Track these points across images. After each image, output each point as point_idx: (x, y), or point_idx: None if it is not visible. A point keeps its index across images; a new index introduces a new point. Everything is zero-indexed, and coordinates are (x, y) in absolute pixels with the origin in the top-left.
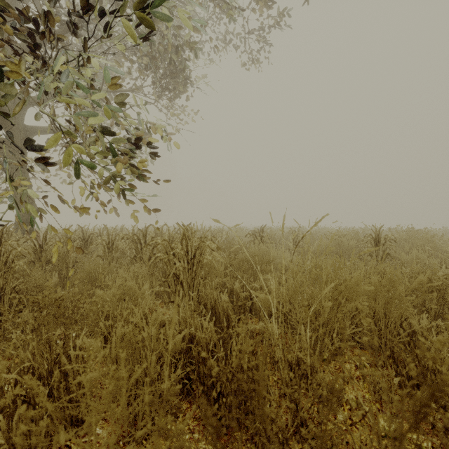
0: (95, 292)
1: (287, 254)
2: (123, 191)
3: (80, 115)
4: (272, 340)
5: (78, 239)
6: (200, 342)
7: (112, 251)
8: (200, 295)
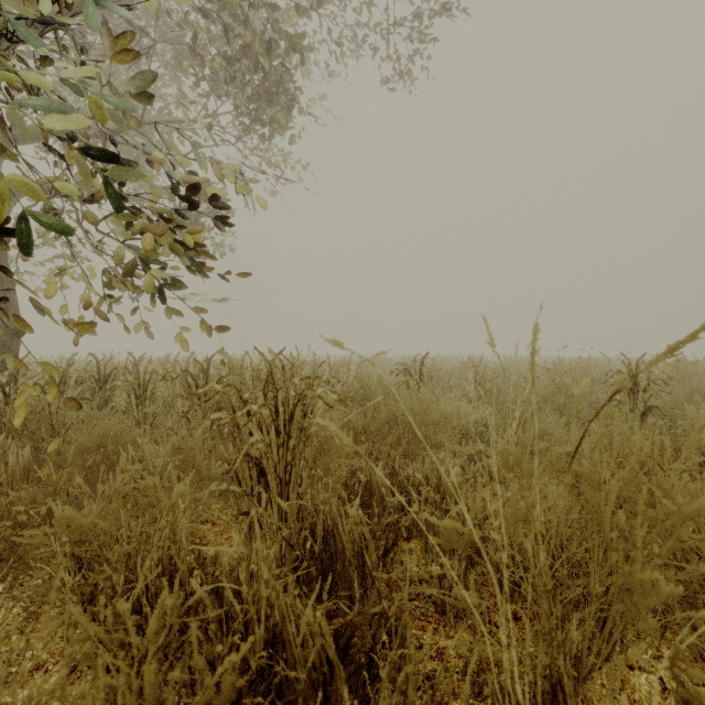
0: (58, 509)
1: (469, 406)
2: (161, 289)
3: (28, 105)
4: (499, 696)
5: (88, 379)
6: (286, 692)
7: (145, 402)
8: (304, 501)
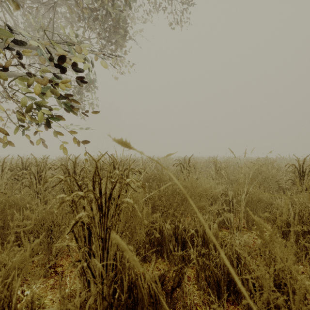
0: None
1: (214, 183)
2: (47, 119)
3: None
4: None
5: (16, 168)
6: None
7: (40, 181)
8: (117, 256)
